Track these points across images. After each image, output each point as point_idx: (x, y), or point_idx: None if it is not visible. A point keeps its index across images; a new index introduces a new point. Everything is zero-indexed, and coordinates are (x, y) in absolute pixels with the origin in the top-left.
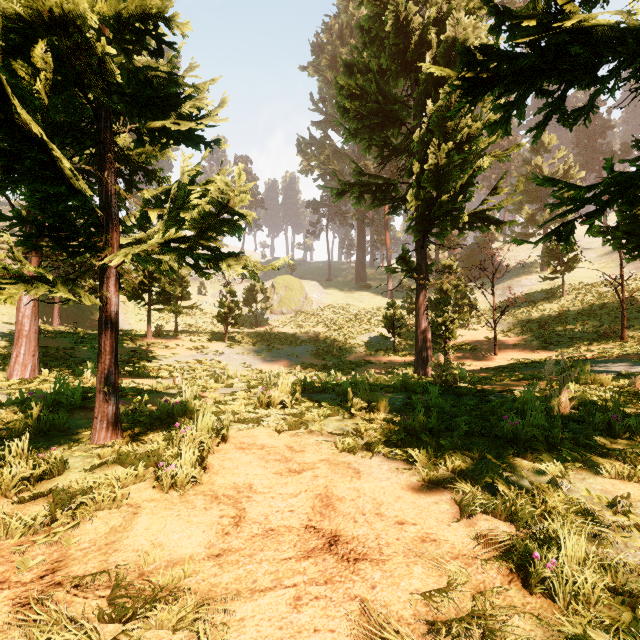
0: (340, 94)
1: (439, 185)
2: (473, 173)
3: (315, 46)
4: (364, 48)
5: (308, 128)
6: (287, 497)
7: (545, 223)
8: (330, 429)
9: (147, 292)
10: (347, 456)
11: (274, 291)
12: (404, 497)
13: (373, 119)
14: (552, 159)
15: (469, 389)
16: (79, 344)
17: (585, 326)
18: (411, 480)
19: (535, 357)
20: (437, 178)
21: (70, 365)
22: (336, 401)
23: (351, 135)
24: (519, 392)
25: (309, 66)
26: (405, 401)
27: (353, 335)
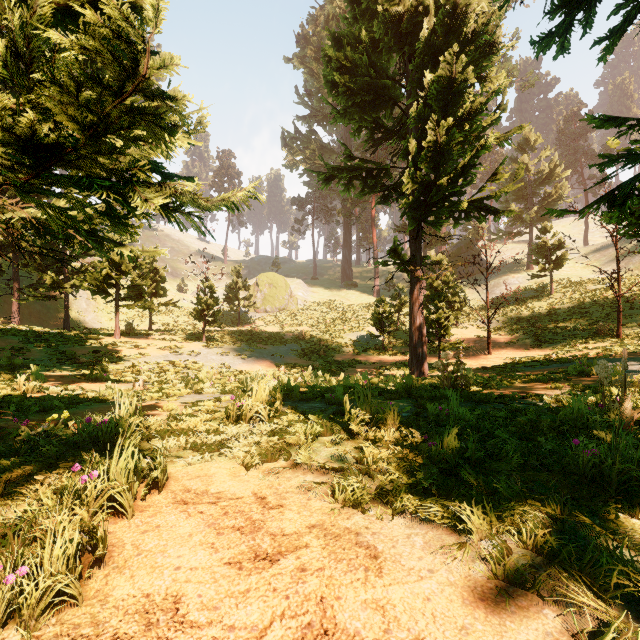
0: (328, 68)
1: (437, 166)
2: (476, 152)
3: (300, 37)
4: (353, 23)
5: (293, 122)
6: (244, 639)
7: (604, 178)
8: (322, 459)
9: (114, 286)
10: (352, 516)
11: (258, 289)
12: (475, 629)
13: (364, 96)
14: (538, 158)
15: (486, 394)
16: (32, 344)
17: (578, 324)
18: (472, 575)
19: (531, 356)
20: (435, 158)
21: (14, 368)
22: (327, 412)
23: (340, 114)
24: (548, 398)
25: (294, 57)
26: (414, 412)
27: (340, 334)
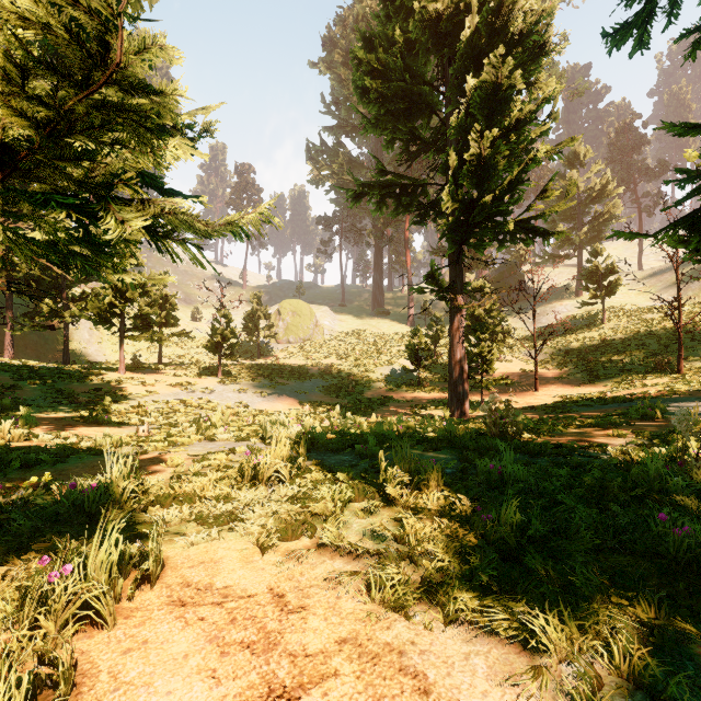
0: (358, 73)
1: (481, 182)
2: (524, 166)
3: (327, 40)
4: (386, 22)
5: (319, 133)
6: None
7: (686, 197)
8: (354, 536)
9: (119, 315)
10: (393, 624)
11: (280, 317)
12: None
13: (398, 104)
14: (588, 174)
15: (541, 444)
16: (25, 381)
17: (634, 357)
18: None
19: (583, 393)
20: (479, 173)
21: (3, 409)
22: (358, 468)
23: (371, 124)
24: (613, 449)
25: (320, 61)
26: (460, 468)
27: (371, 368)
